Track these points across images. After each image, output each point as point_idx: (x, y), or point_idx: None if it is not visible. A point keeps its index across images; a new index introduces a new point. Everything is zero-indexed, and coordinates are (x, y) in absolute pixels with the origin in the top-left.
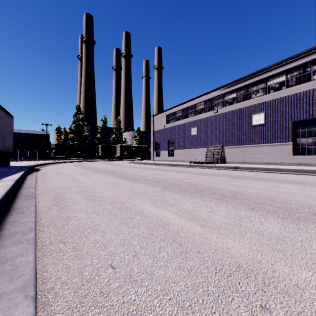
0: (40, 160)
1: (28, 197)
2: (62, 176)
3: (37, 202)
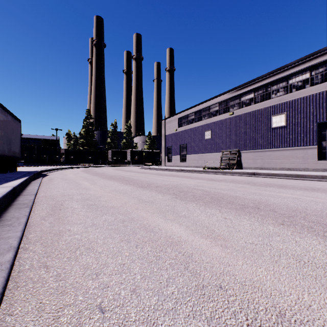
0: (49, 165)
1: (23, 206)
2: (68, 181)
3: (32, 211)
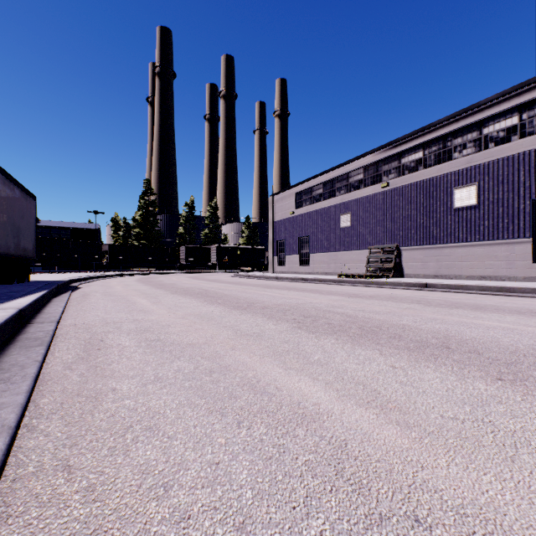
0: (84, 271)
1: (34, 343)
2: (113, 299)
3: (50, 352)
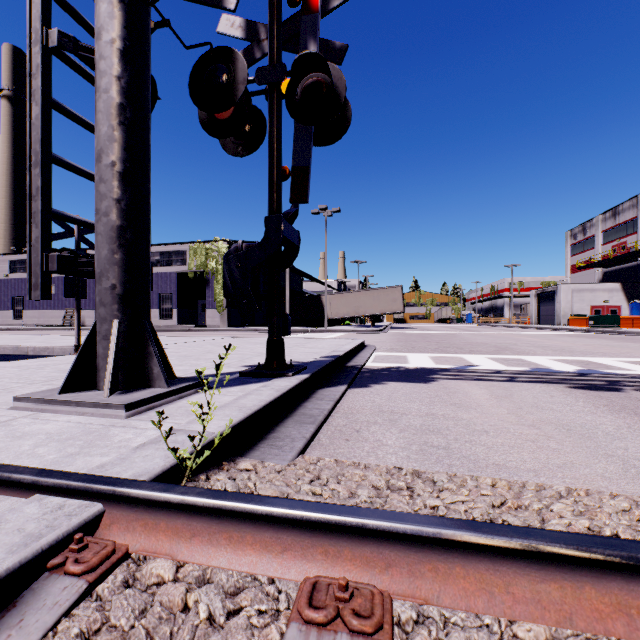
0: None
1: None
2: None
3: None
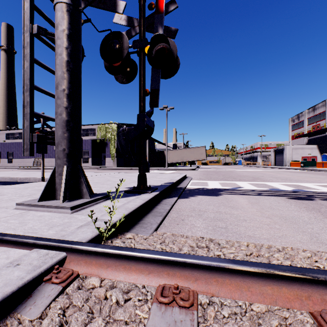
0: None
1: None
2: None
3: None
